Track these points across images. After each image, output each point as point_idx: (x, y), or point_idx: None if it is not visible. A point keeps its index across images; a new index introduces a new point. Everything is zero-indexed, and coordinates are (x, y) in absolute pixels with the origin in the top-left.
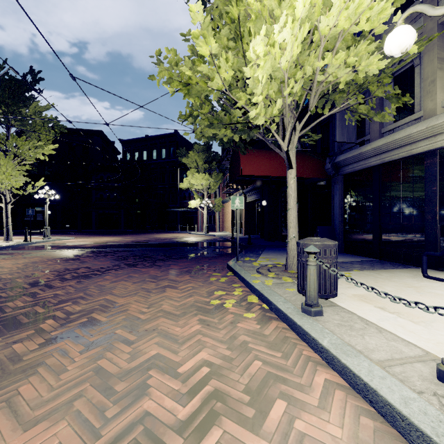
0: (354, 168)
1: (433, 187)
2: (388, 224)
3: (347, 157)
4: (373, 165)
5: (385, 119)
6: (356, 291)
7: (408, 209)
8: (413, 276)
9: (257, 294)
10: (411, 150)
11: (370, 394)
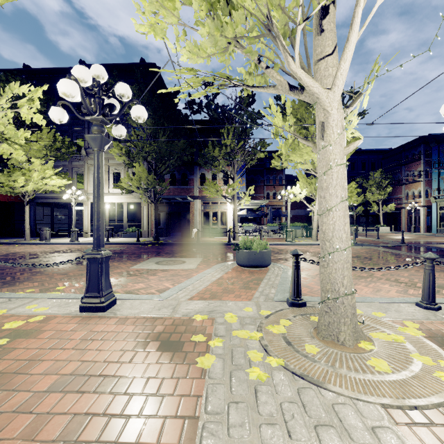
0: (43, 201)
1: (71, 213)
2: (57, 224)
3: (40, 196)
4: (51, 202)
5: (58, 192)
6: (54, 240)
7: (64, 219)
8: (66, 238)
9: (27, 244)
10: (65, 201)
11: (63, 243)
